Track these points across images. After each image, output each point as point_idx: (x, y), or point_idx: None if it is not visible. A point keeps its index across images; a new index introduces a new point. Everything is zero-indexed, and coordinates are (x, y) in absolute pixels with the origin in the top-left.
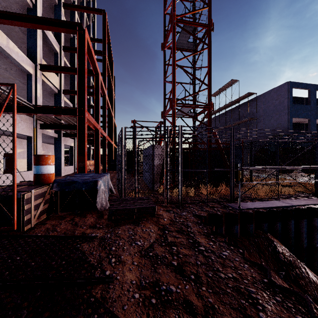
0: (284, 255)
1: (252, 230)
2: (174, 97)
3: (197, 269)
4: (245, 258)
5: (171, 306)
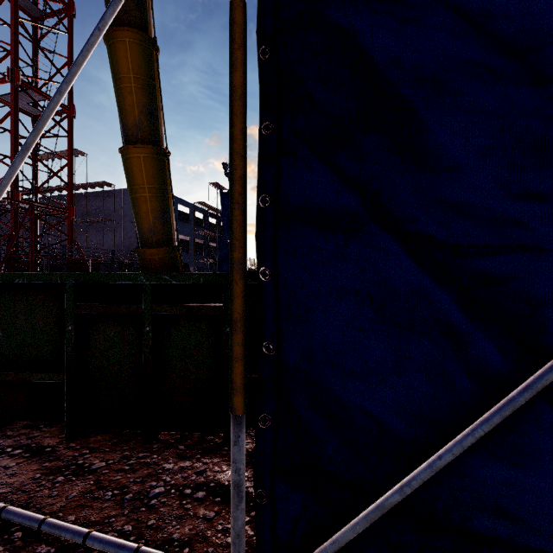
0: None
1: None
2: (16, 189)
3: None
4: None
5: None
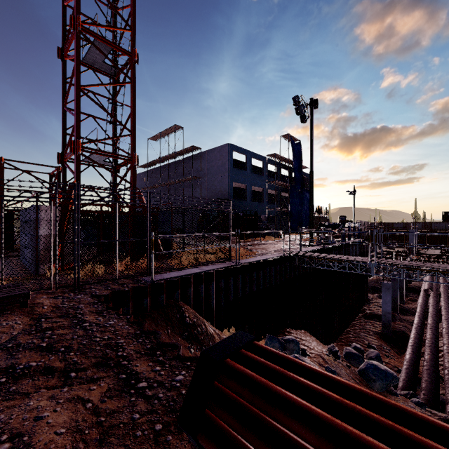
0: (190, 318)
1: (163, 300)
2: (78, 137)
3: (71, 342)
4: (129, 321)
5: (26, 377)
